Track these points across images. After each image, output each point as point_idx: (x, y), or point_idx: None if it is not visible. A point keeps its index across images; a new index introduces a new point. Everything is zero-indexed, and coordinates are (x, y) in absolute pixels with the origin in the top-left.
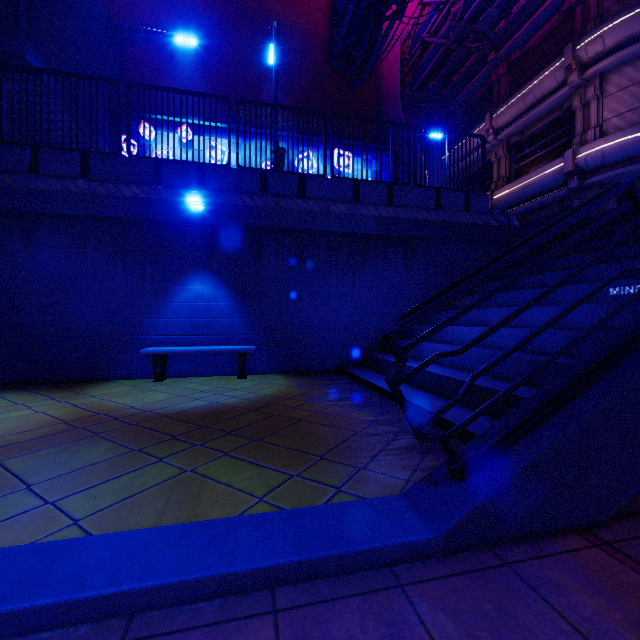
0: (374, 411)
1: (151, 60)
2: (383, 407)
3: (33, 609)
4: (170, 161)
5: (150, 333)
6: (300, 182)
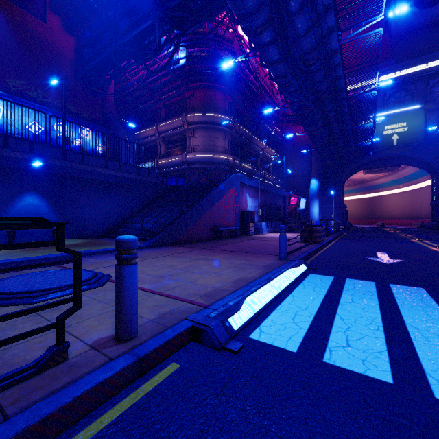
0: None
1: None
2: None
3: (100, 251)
4: (13, 138)
5: None
6: (82, 157)
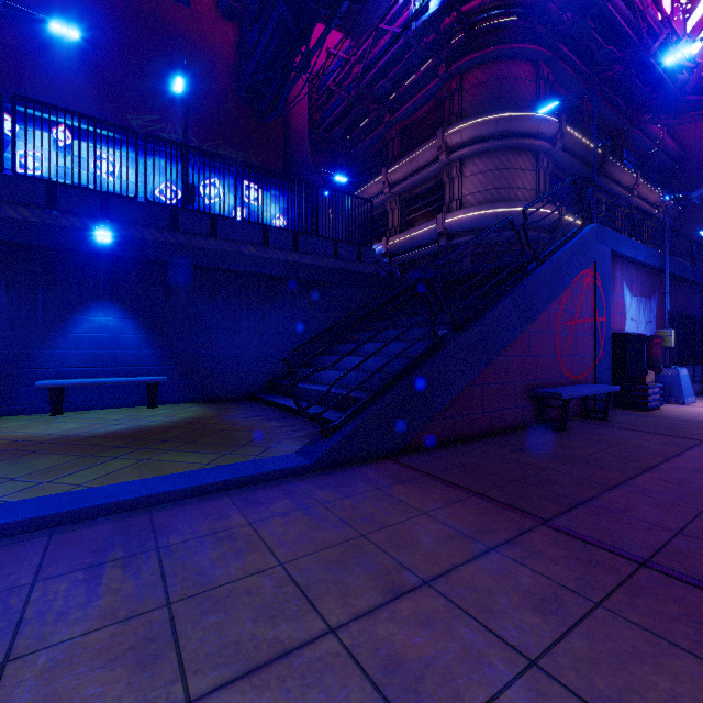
0: (281, 421)
1: (10, 36)
2: (288, 418)
3: (94, 507)
4: (68, 186)
5: (43, 365)
6: (212, 222)
